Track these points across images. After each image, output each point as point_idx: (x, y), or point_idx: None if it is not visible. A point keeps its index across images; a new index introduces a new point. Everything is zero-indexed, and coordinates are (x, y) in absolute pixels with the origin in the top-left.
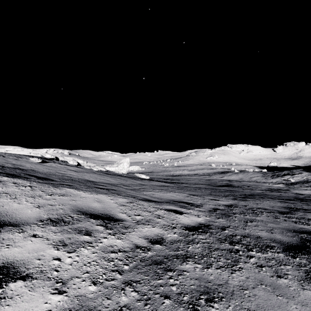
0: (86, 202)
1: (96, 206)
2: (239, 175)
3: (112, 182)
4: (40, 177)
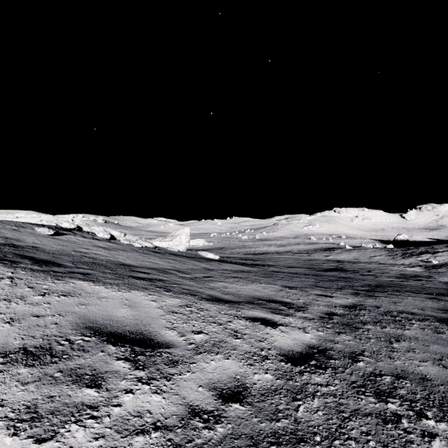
0: (106, 307)
1: (124, 316)
2: (352, 253)
3: (160, 266)
4: (40, 260)
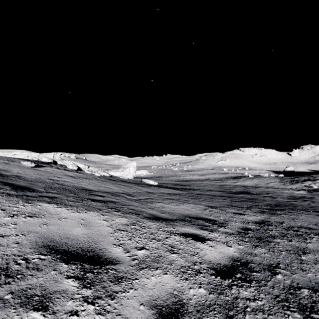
0: (64, 227)
1: (79, 234)
2: (254, 180)
3: (113, 190)
4: (18, 186)
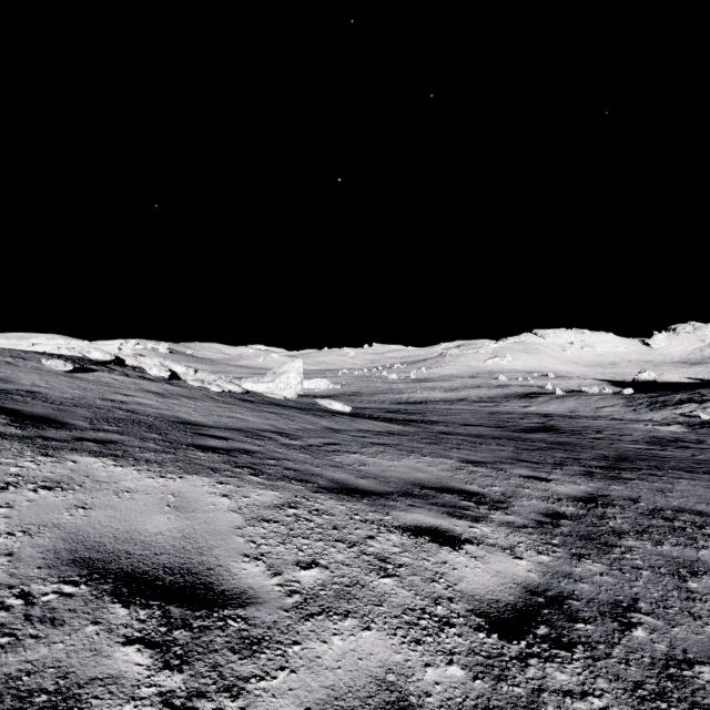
0: (127, 513)
1: (161, 531)
2: (567, 401)
3: (250, 425)
4: (28, 416)
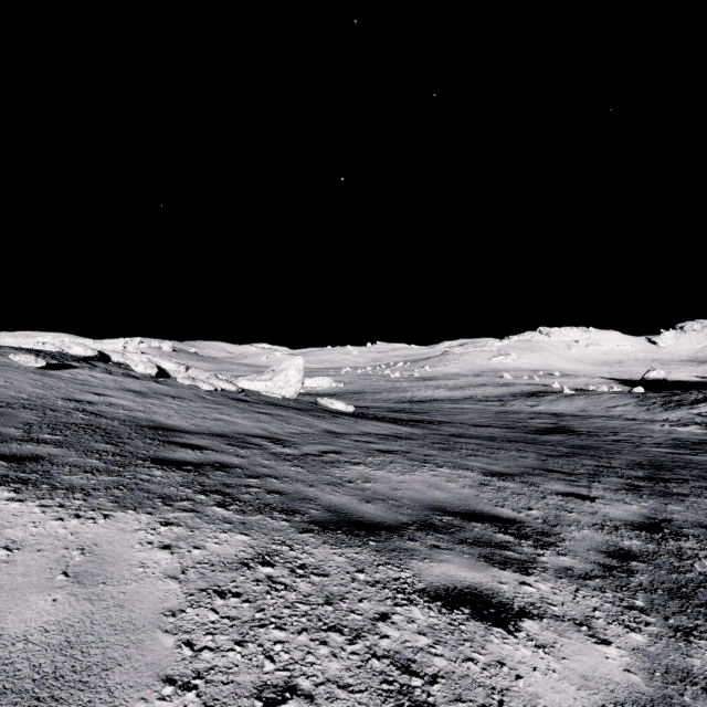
0: None
1: (27, 633)
2: (576, 400)
3: (238, 429)
4: None
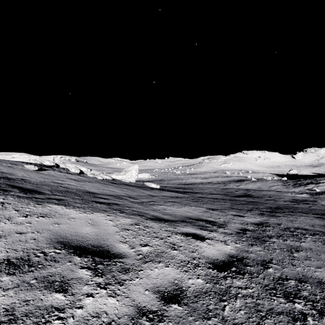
0: (74, 226)
1: (88, 232)
2: (257, 183)
3: (116, 193)
4: (26, 189)
